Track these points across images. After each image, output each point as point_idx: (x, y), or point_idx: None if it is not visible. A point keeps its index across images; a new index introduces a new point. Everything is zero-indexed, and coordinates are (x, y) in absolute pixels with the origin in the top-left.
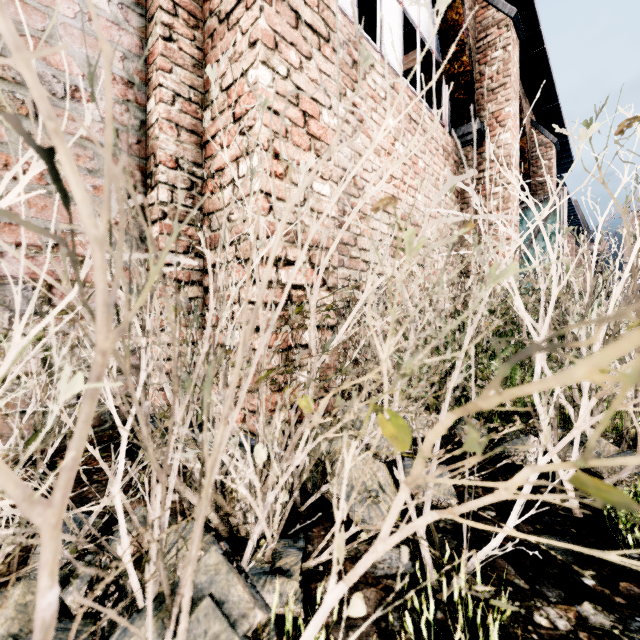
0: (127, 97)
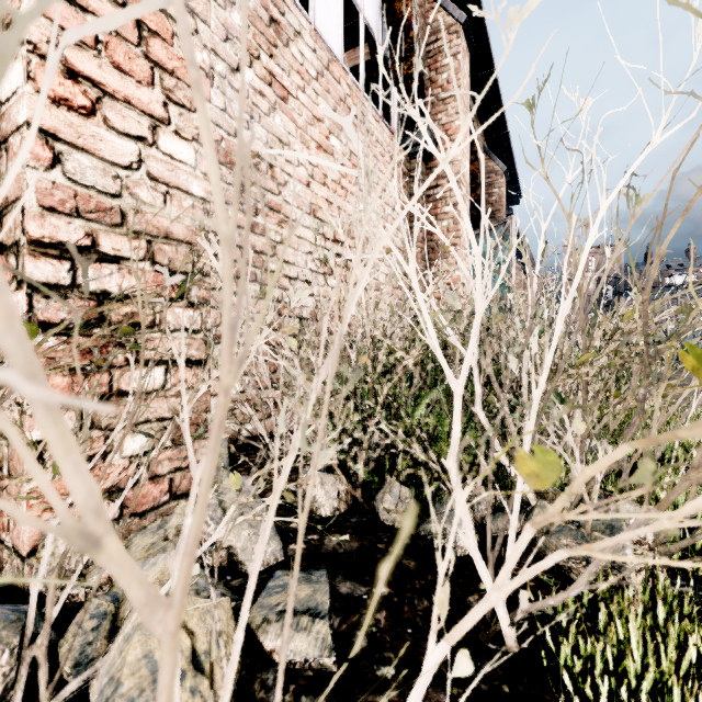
0: None
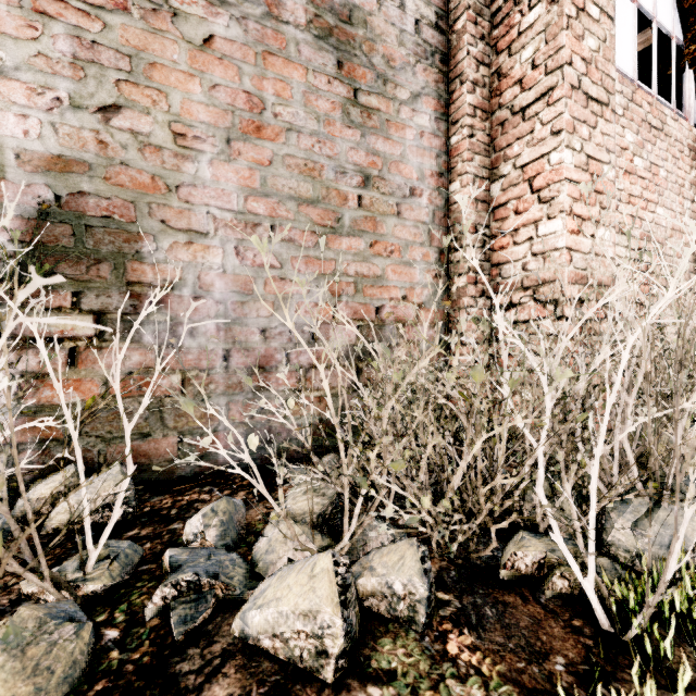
0: (438, 185)
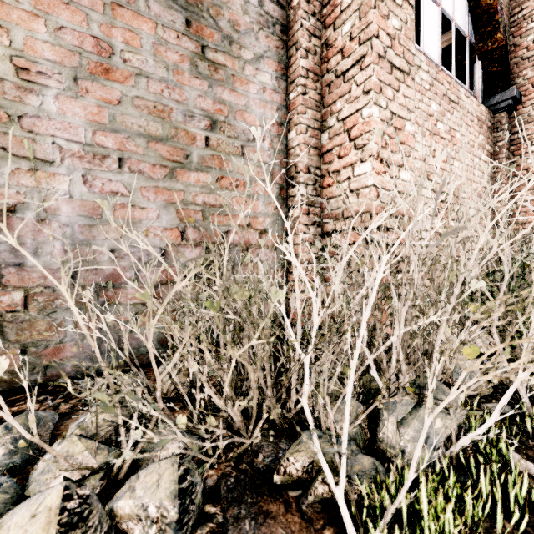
0: (279, 132)
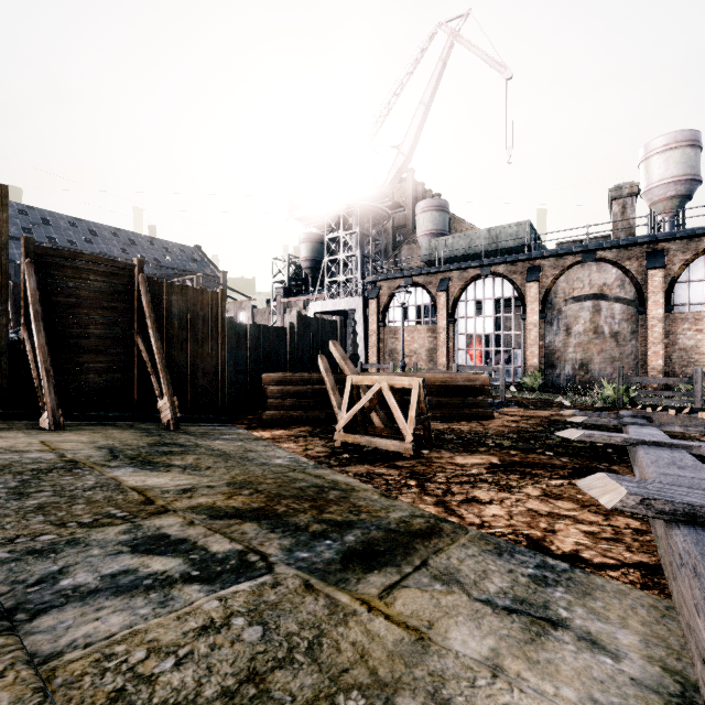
0: (636, 352)
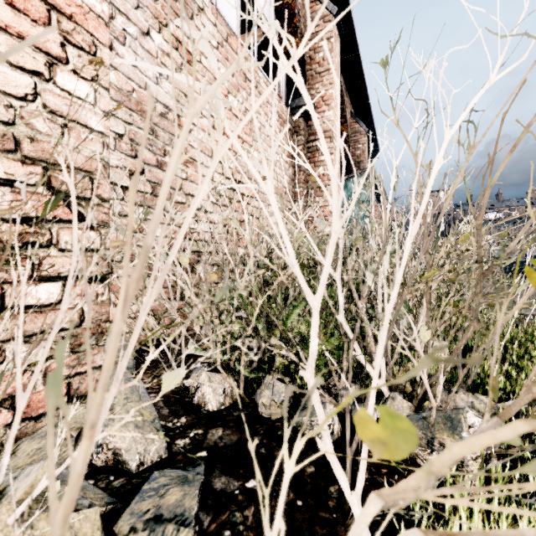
0: None
